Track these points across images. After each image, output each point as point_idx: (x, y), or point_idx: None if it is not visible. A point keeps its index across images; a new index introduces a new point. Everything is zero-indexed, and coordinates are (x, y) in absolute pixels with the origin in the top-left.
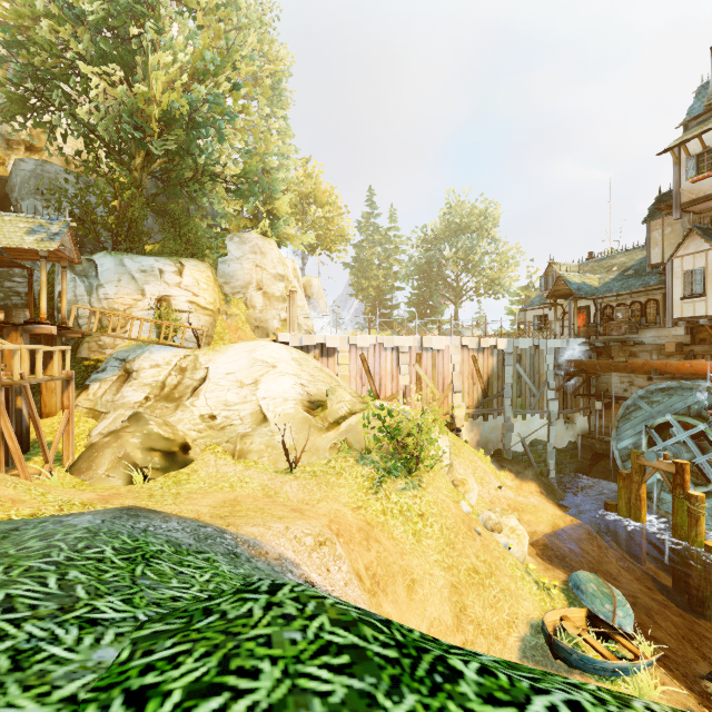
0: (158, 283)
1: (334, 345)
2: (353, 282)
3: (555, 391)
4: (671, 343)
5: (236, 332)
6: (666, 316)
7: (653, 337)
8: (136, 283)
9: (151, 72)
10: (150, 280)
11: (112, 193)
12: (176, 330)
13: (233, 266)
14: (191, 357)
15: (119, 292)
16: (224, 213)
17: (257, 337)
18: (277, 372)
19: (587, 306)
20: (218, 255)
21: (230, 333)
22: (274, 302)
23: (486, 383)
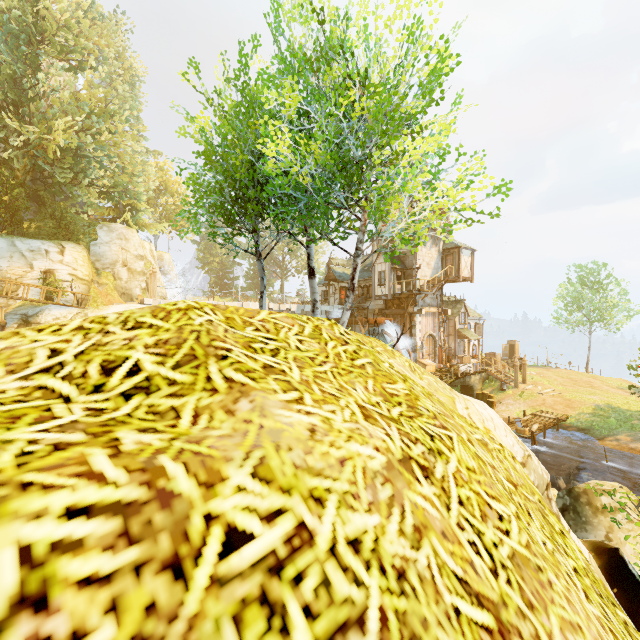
0: (44, 260)
1: None
2: (200, 257)
3: None
4: (377, 308)
5: (106, 296)
6: (373, 294)
7: (372, 305)
8: (25, 259)
9: (40, 107)
10: (38, 258)
11: (4, 191)
12: (62, 295)
13: (103, 248)
14: (82, 313)
15: (11, 265)
16: (90, 203)
17: (124, 301)
18: None
19: (346, 286)
20: (90, 239)
21: (102, 297)
22: (136, 275)
23: None
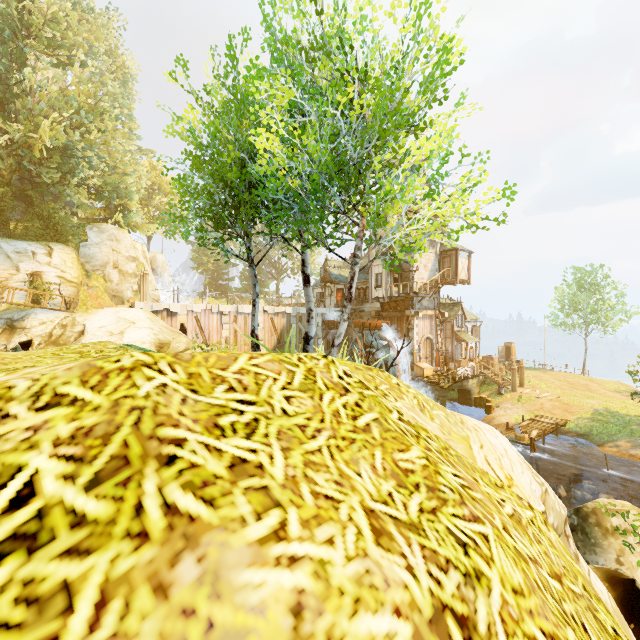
0: (31, 262)
1: (176, 310)
2: (194, 257)
3: (323, 339)
4: (373, 311)
5: (96, 299)
6: (369, 297)
7: (368, 308)
8: (11, 261)
9: (26, 104)
10: (24, 260)
11: None
12: (49, 298)
13: (93, 249)
14: (70, 317)
15: None
16: (80, 203)
17: (114, 303)
18: (137, 326)
19: (342, 288)
20: (80, 240)
21: (92, 300)
22: (128, 277)
23: (280, 334)
